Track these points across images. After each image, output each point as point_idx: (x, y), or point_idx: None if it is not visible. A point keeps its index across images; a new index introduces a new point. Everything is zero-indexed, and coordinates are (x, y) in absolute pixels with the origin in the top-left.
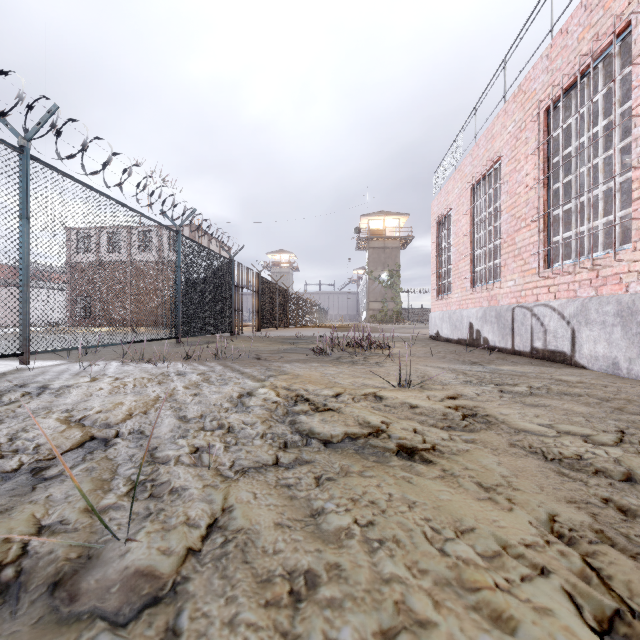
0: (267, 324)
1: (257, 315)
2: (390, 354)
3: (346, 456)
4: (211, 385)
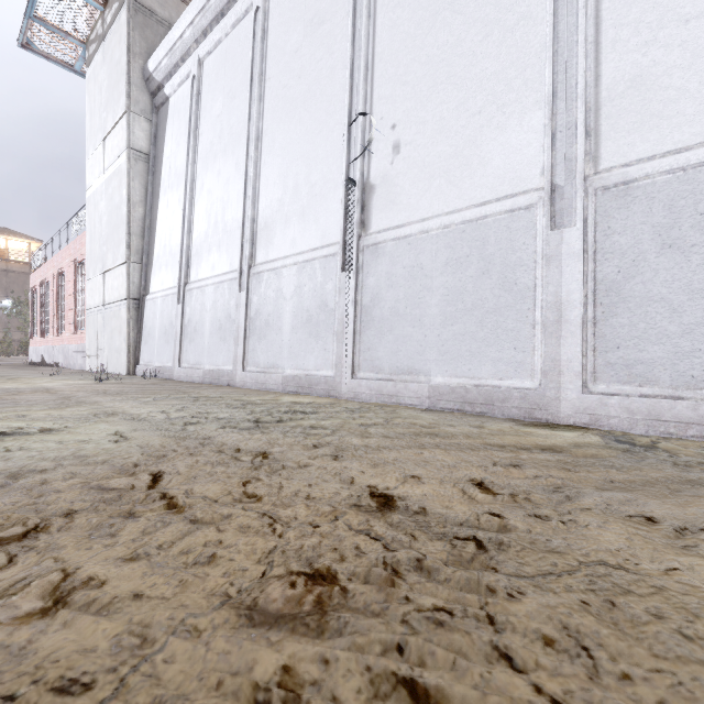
0: None
1: None
2: None
3: None
4: None
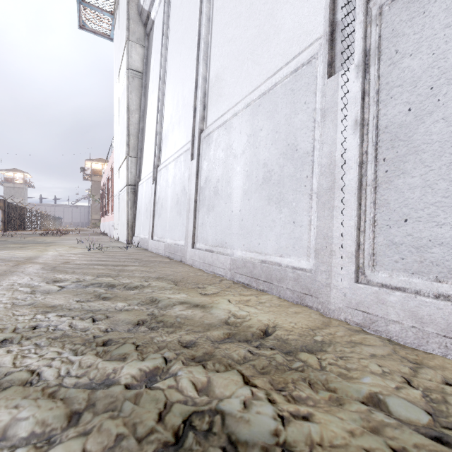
0: (11, 228)
1: (4, 223)
2: (67, 235)
3: (41, 238)
4: (13, 238)
